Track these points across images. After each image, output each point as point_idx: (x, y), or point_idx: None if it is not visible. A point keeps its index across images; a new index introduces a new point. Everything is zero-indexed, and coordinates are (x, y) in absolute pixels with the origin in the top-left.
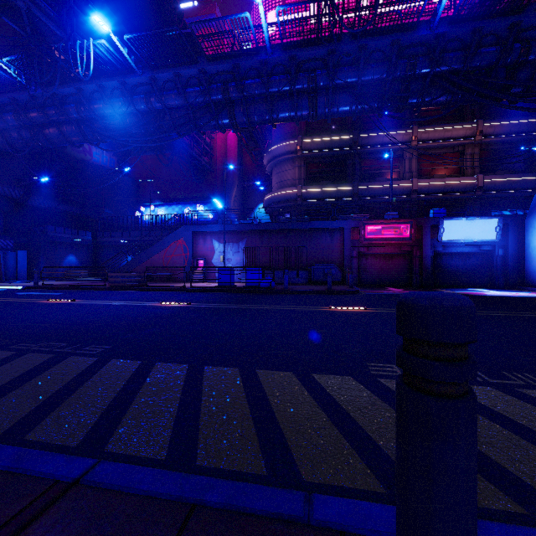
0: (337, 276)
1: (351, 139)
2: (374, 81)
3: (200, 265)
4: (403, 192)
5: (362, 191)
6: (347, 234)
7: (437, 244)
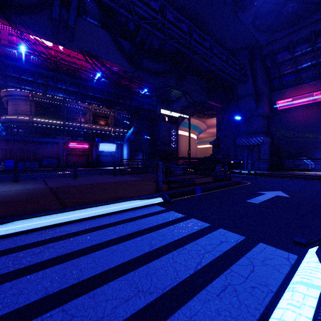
0: (56, 164)
1: (62, 99)
2: (73, 91)
3: None
4: (86, 128)
5: (68, 125)
6: (61, 145)
7: (98, 151)
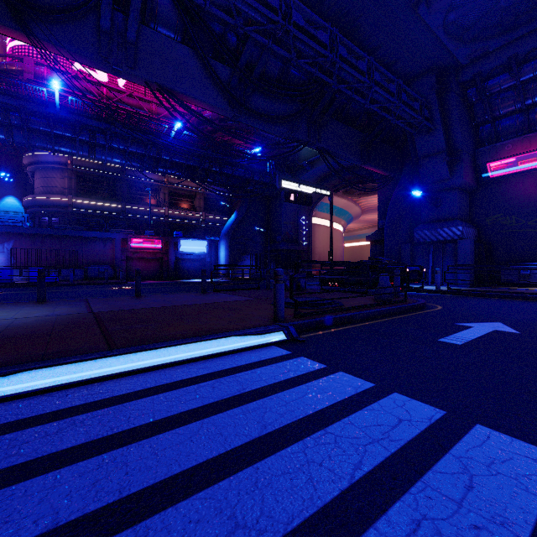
0: (110, 274)
1: (120, 168)
2: (138, 153)
3: None
4: (159, 215)
5: (129, 210)
6: (117, 243)
7: (177, 253)
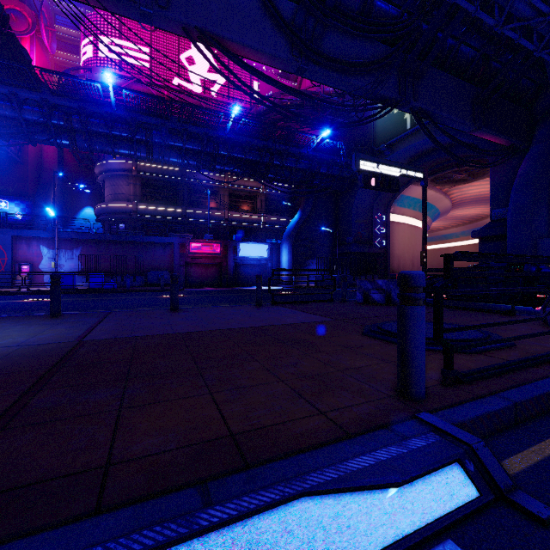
0: (169, 280)
1: (181, 171)
2: (194, 150)
3: (24, 271)
4: (219, 219)
5: (189, 214)
6: (176, 248)
7: (237, 258)
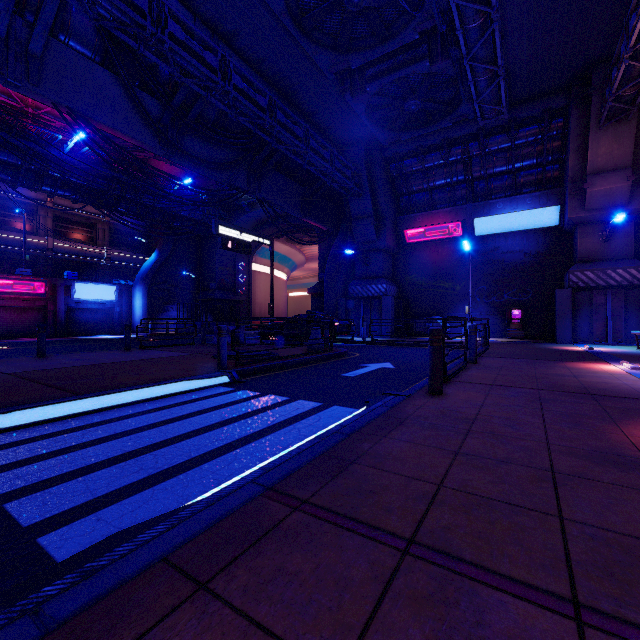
0: None
1: None
2: (9, 162)
3: None
4: (38, 247)
5: None
6: None
7: (71, 301)
